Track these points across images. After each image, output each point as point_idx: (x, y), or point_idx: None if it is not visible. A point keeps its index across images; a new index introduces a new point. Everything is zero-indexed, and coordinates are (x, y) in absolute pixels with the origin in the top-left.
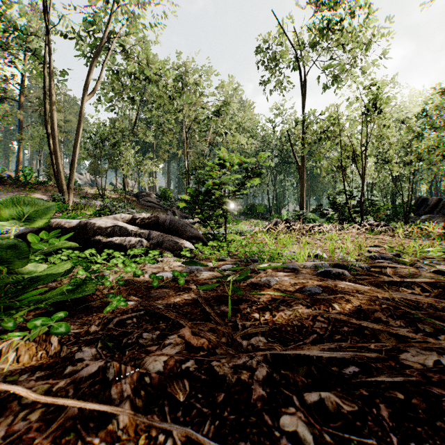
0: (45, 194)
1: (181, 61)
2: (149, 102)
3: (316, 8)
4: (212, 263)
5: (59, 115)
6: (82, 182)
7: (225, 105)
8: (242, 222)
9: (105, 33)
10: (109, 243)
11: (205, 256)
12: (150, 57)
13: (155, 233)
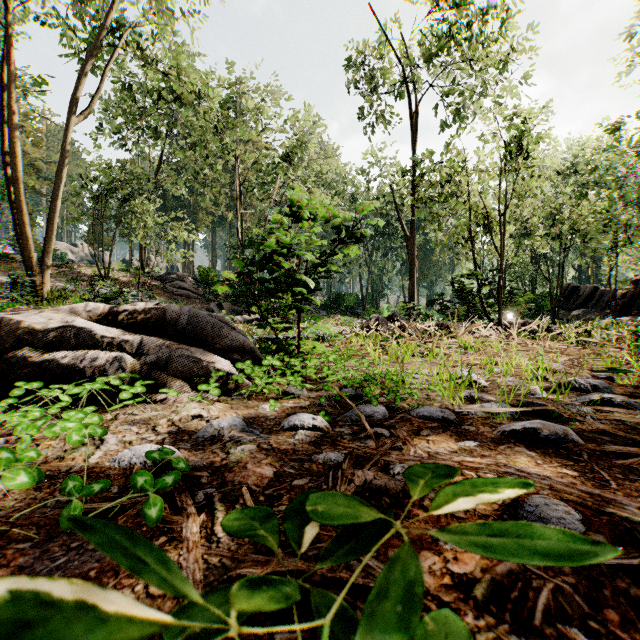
0: (6, 274)
1: (231, 74)
2: (182, 136)
3: (432, 2)
4: (269, 407)
5: (37, 152)
6: (76, 258)
7: (298, 144)
8: (323, 320)
9: (106, 19)
10: (46, 365)
11: (255, 389)
12: (181, 63)
13: (155, 341)
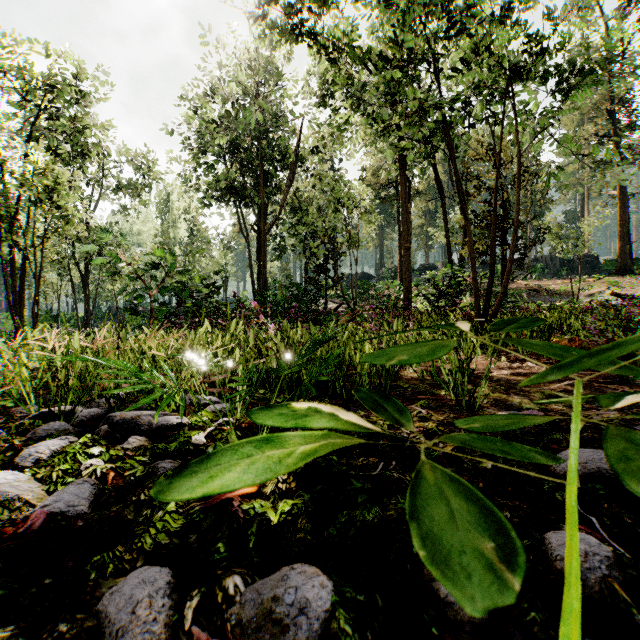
0: None
1: None
2: None
3: None
4: None
5: None
6: None
7: None
8: None
9: None
10: None
11: None
12: None
13: None
